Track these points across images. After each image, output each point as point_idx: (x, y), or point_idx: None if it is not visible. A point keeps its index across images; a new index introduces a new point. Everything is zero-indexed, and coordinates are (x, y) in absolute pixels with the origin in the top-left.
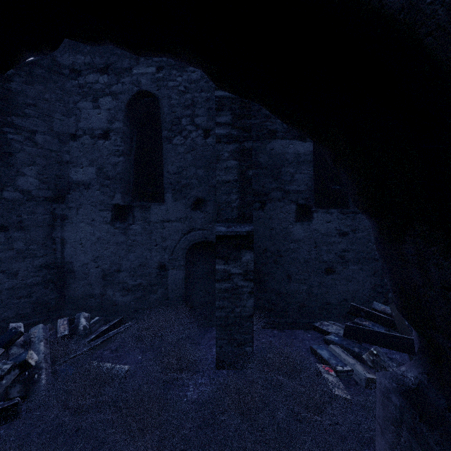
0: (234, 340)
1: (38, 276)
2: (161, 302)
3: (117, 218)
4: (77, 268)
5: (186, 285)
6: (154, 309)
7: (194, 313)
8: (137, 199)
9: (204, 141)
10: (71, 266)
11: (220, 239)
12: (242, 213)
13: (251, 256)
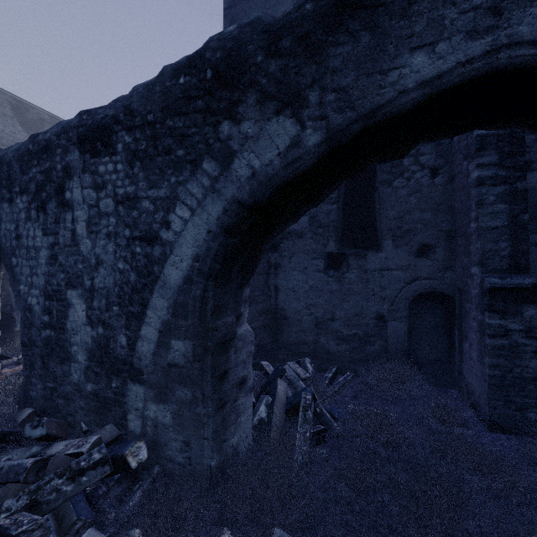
0: (512, 403)
1: (259, 320)
2: (379, 355)
3: (330, 266)
4: (289, 314)
5: (409, 339)
6: (372, 361)
7: (419, 370)
8: (346, 247)
9: (430, 182)
10: (284, 312)
11: (495, 291)
12: (515, 262)
13: (536, 311)
